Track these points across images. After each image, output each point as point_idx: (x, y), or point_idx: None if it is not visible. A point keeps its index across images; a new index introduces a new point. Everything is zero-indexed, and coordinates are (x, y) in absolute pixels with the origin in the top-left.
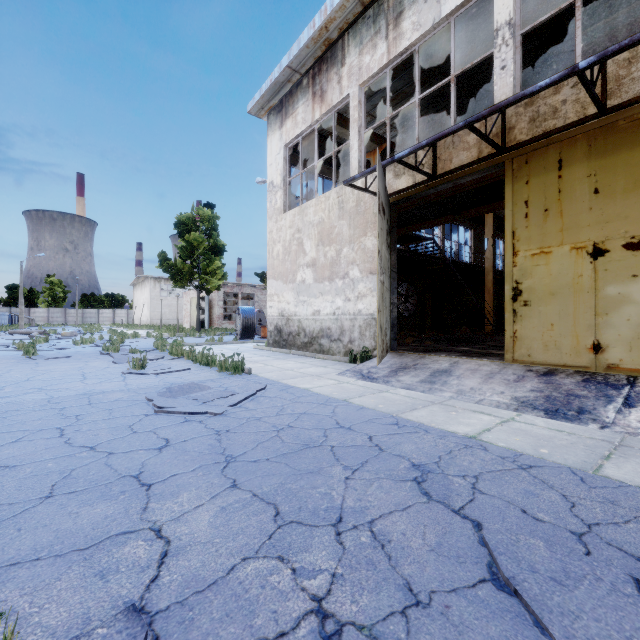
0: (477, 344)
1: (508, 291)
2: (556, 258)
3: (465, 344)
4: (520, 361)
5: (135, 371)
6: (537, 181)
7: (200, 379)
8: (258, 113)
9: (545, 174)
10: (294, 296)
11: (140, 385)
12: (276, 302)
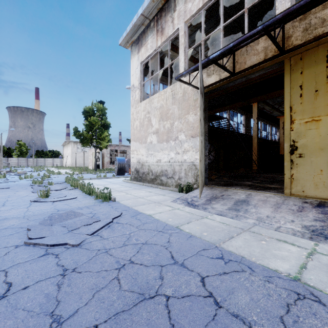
0: (254, 179)
1: (287, 147)
2: (324, 124)
3: (247, 179)
4: (296, 195)
5: (41, 199)
6: (309, 71)
7: (80, 206)
8: (125, 45)
9: (316, 66)
10: (146, 151)
11: (35, 212)
12: (135, 154)
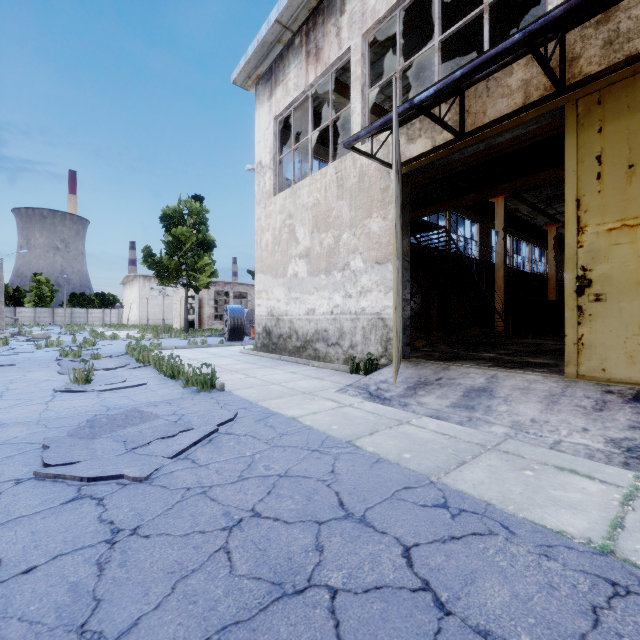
0: (499, 349)
1: (570, 281)
2: None
3: (485, 349)
4: (589, 377)
5: (75, 386)
6: (616, 126)
7: (153, 400)
8: (244, 83)
9: (629, 115)
10: (285, 292)
11: (62, 411)
12: (265, 300)
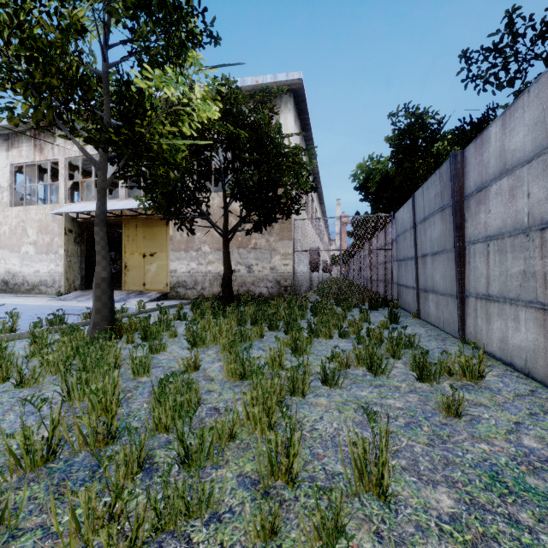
0: None
1: (123, 266)
2: (136, 256)
3: None
4: (127, 290)
5: None
6: (131, 230)
7: None
8: None
9: (133, 228)
10: (19, 261)
11: None
12: (3, 264)
